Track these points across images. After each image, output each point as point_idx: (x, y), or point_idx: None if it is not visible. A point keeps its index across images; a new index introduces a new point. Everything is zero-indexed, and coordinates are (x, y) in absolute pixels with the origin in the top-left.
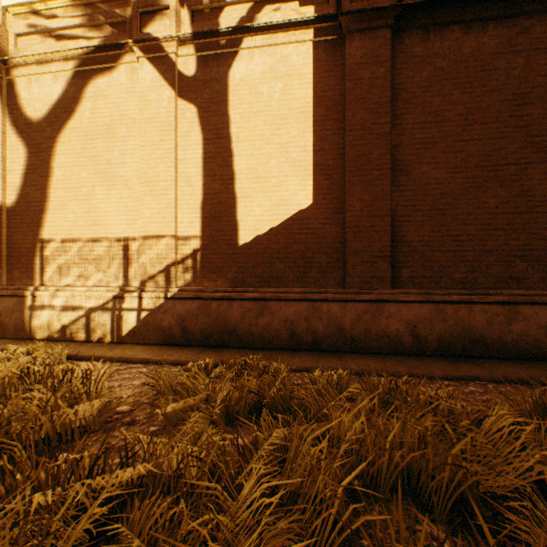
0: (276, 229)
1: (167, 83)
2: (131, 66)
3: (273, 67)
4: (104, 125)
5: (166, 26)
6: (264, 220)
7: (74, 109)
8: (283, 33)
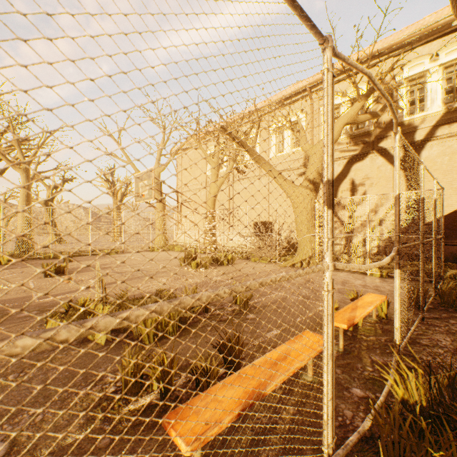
0: (444, 216)
1: (388, 163)
2: (371, 158)
3: (443, 151)
4: (359, 180)
5: (388, 142)
6: (438, 213)
7: (346, 175)
8: (448, 137)
